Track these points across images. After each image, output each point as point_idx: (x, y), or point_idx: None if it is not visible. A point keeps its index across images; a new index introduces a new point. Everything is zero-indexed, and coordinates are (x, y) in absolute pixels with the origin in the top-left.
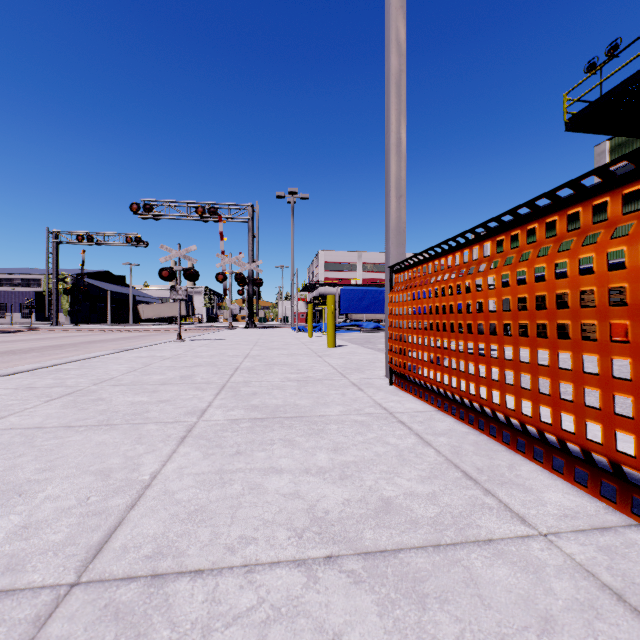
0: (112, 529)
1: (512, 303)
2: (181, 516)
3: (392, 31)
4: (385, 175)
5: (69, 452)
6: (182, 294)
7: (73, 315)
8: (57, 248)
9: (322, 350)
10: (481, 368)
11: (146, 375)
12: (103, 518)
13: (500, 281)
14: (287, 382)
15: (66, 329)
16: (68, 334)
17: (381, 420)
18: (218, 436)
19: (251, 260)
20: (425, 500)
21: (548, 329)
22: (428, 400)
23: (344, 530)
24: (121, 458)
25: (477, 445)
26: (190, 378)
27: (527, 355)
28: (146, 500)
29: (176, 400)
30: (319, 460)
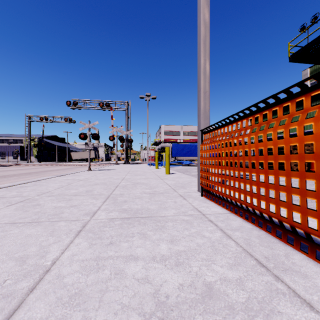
0: (11, 313)
1: (285, 149)
2: (64, 299)
3: (202, 0)
4: (198, 80)
5: (6, 242)
6: (91, 146)
7: (38, 157)
8: (30, 124)
9: (163, 176)
10: (248, 186)
11: (67, 190)
12: (8, 301)
13: (276, 135)
14: (144, 194)
15: (34, 164)
16: (35, 167)
17: (198, 219)
18: (100, 230)
19: (127, 129)
20: (235, 285)
21: (315, 166)
22: (224, 206)
23: (180, 316)
24: (37, 247)
25: (260, 238)
26: (91, 192)
27: (271, 178)
28: (43, 284)
29: (80, 205)
30: (162, 249)
